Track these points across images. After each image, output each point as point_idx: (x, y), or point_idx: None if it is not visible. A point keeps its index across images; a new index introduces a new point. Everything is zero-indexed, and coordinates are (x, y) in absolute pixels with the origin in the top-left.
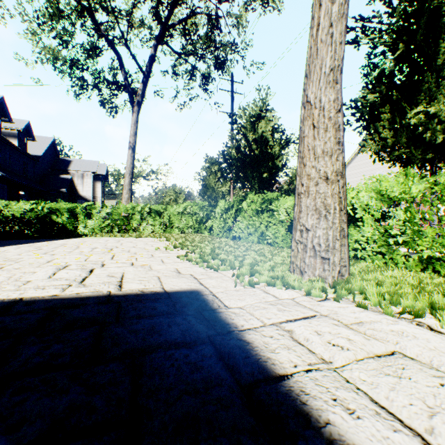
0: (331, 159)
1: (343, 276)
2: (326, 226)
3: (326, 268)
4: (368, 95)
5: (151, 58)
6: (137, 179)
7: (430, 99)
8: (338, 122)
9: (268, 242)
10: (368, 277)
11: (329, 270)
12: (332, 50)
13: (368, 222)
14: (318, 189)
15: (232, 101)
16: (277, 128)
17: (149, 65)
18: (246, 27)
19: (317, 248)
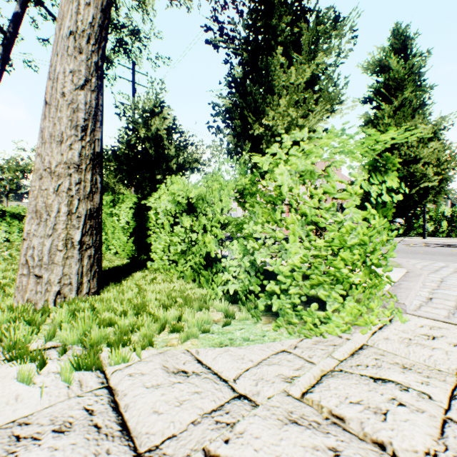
0: (61, 146)
1: (68, 297)
2: (45, 233)
3: (39, 289)
4: (224, 100)
5: (16, 15)
6: (25, 174)
7: (275, 113)
8: (80, 101)
9: (111, 251)
10: (108, 296)
11: (42, 292)
12: (74, 9)
13: (167, 228)
14: (41, 184)
15: (134, 93)
16: (175, 129)
17: (14, 24)
18: (154, 16)
19: (32, 263)
